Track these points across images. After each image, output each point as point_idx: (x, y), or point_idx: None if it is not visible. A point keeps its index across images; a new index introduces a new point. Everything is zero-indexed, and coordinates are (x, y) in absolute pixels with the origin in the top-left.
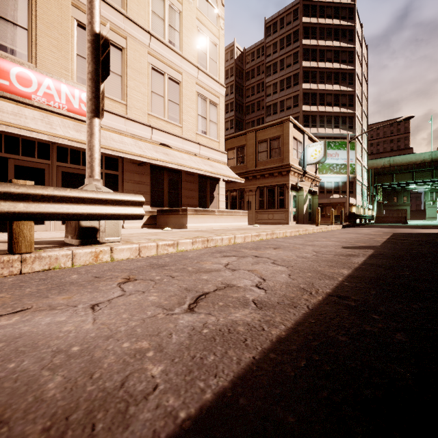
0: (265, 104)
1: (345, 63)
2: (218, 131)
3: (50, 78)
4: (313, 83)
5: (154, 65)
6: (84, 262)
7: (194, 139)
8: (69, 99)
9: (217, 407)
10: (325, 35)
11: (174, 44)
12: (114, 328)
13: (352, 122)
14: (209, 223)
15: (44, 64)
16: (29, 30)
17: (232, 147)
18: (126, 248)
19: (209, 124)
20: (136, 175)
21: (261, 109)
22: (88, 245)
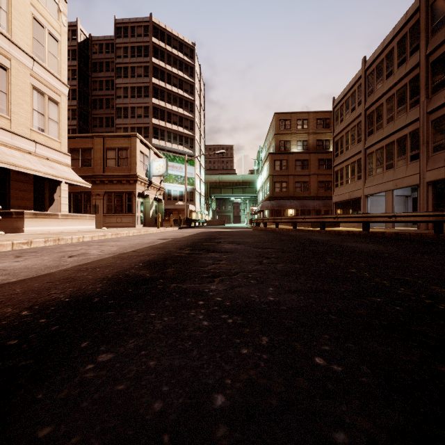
0: (116, 105)
1: (187, 92)
2: (60, 130)
3: None
4: (161, 100)
5: None
6: None
7: (27, 135)
8: None
9: (88, 263)
10: (172, 62)
11: None
12: (40, 262)
13: (192, 143)
14: (52, 226)
15: None
16: None
17: (76, 147)
18: None
19: (47, 122)
20: None
21: (110, 108)
22: None
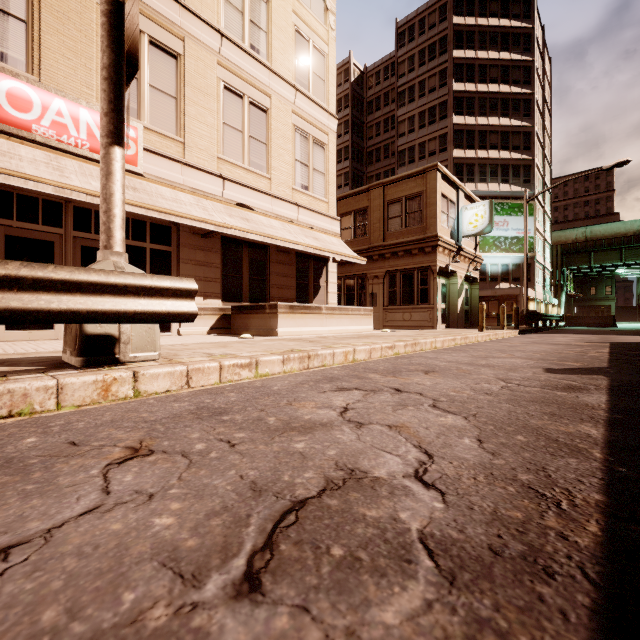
0: (397, 148)
1: (518, 84)
2: (327, 185)
3: (62, 98)
4: (469, 115)
5: (227, 82)
6: (81, 400)
7: (289, 198)
8: (92, 132)
9: None
10: (487, 42)
11: (259, 51)
12: None
13: (528, 173)
14: (313, 327)
15: (53, 77)
16: (28, 23)
17: (347, 211)
18: (164, 373)
19: (312, 175)
20: (199, 252)
21: (390, 157)
22: (97, 367)
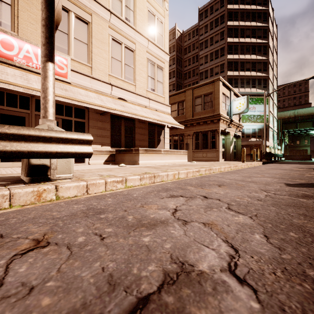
0: (199, 71)
1: (260, 38)
2: (164, 88)
3: (29, 44)
4: (235, 54)
5: (113, 36)
6: (24, 202)
7: (144, 95)
8: None
9: None
10: (245, 17)
11: (129, 21)
12: None
13: (265, 83)
14: (157, 160)
15: (25, 33)
16: (12, 5)
17: (174, 102)
18: (73, 186)
19: (156, 84)
20: (99, 122)
21: (195, 75)
22: (37, 182)
